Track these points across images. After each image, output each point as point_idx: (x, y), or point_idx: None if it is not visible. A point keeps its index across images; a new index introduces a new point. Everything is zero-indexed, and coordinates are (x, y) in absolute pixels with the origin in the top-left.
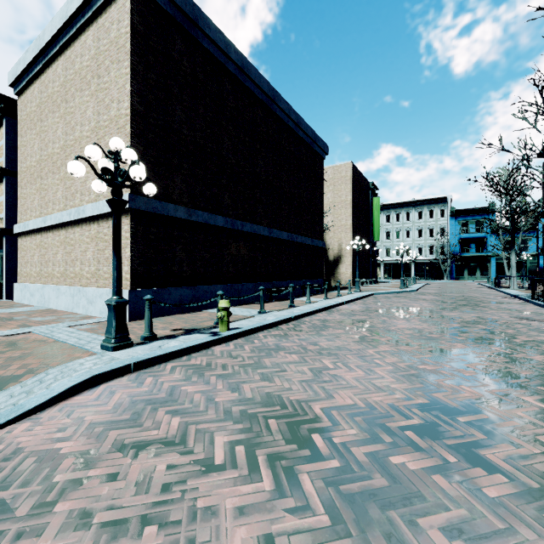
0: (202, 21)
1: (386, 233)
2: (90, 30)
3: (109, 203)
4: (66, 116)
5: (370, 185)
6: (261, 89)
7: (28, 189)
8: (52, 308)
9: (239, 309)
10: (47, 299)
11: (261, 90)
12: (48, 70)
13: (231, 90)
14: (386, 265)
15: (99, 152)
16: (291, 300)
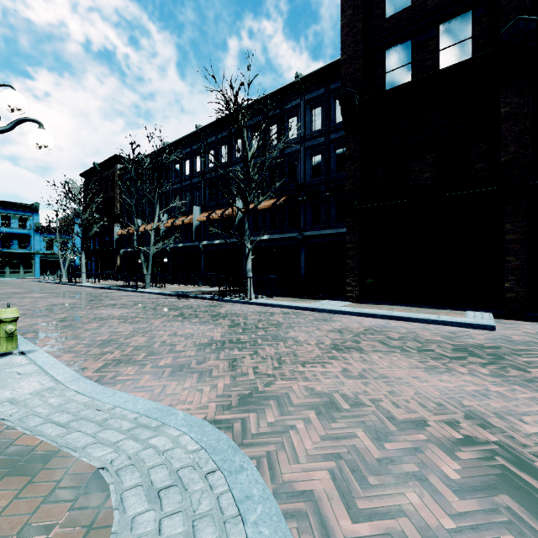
0: None
1: None
2: None
3: None
4: None
5: None
6: None
7: None
8: None
9: None
10: None
11: None
12: None
13: None
14: None
15: None
16: None
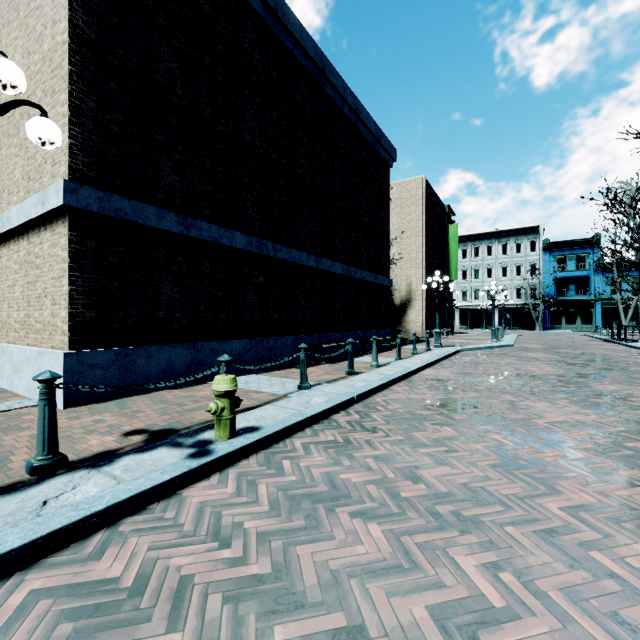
0: None
1: (462, 271)
2: None
3: None
4: None
5: (445, 209)
6: (304, 51)
7: None
8: None
9: (267, 380)
10: None
11: (304, 52)
12: None
13: (258, 42)
14: (462, 312)
15: None
16: (349, 364)
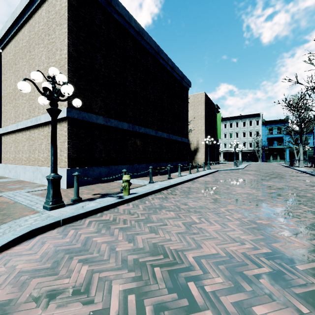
0: (114, 2)
1: (224, 134)
2: (44, 6)
3: (48, 111)
4: (30, 61)
5: (215, 106)
6: (150, 46)
7: (8, 106)
8: (21, 180)
9: (137, 180)
10: (18, 174)
11: (150, 46)
12: (19, 32)
13: (132, 45)
14: (224, 153)
15: (40, 76)
16: (169, 174)
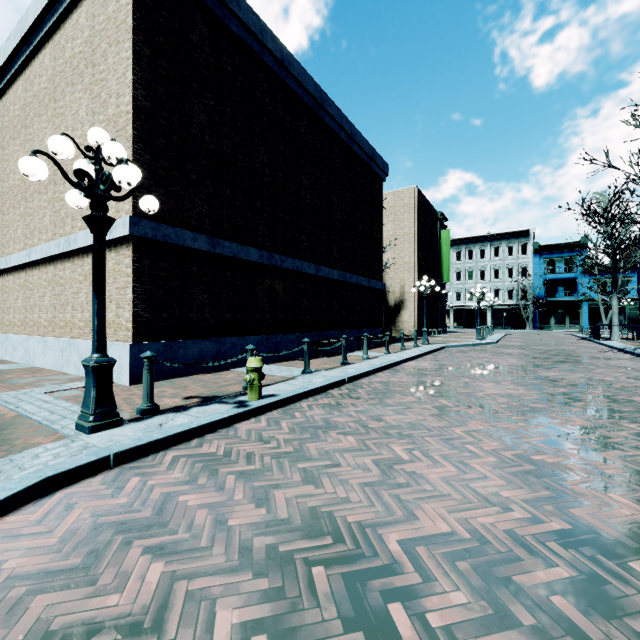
0: None
1: (456, 273)
2: (83, 5)
3: (86, 221)
4: (55, 120)
5: (438, 215)
6: (306, 90)
7: (11, 214)
8: (37, 367)
9: (277, 368)
10: (31, 354)
11: (306, 91)
12: (34, 61)
13: (268, 89)
14: (456, 312)
15: (68, 146)
16: (343, 356)
